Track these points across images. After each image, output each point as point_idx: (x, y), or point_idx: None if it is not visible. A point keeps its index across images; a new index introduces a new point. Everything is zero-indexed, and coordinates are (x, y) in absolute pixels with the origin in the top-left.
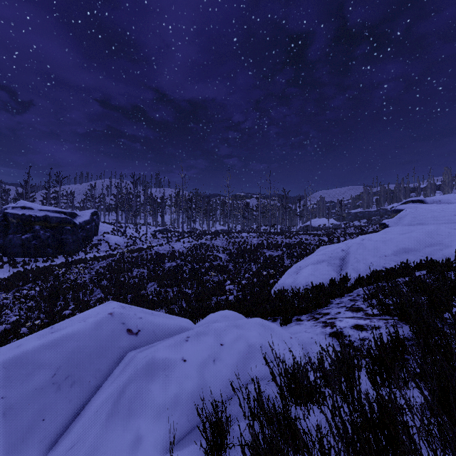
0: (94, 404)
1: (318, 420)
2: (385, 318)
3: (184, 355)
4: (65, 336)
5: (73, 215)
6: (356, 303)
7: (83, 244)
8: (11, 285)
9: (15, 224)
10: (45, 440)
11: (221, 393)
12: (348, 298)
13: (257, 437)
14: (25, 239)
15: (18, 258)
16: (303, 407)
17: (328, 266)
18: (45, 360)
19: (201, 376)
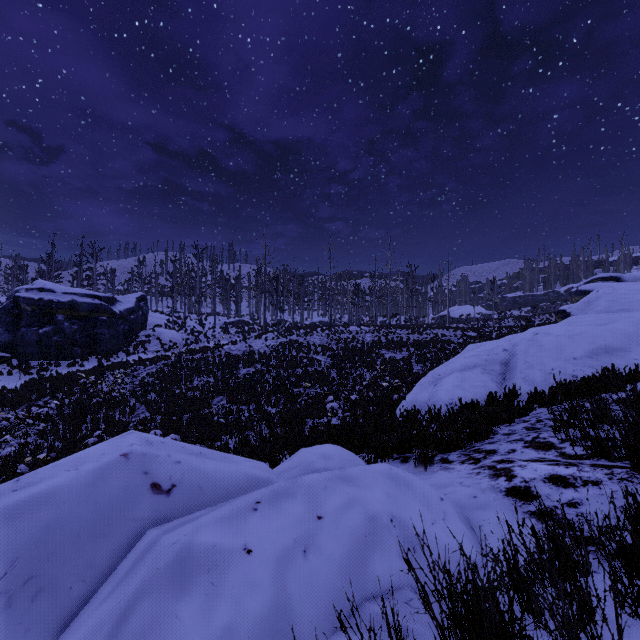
0: None
1: None
2: (600, 463)
3: (248, 539)
4: (37, 498)
5: (111, 301)
6: (541, 435)
7: (124, 341)
8: (19, 399)
9: (29, 312)
10: None
11: None
12: (522, 426)
13: None
14: (43, 334)
15: (33, 361)
16: None
17: (483, 373)
18: None
19: (280, 585)
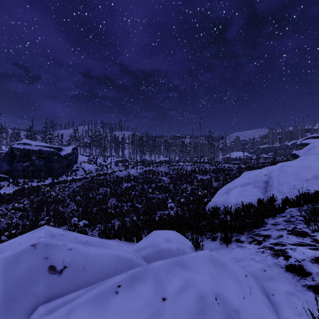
0: None
1: None
2: None
3: None
4: None
5: (59, 149)
6: (297, 227)
7: (65, 169)
8: (11, 199)
9: (18, 155)
10: None
11: None
12: (282, 219)
13: None
14: (25, 166)
15: (20, 180)
16: None
17: (254, 188)
18: None
19: None
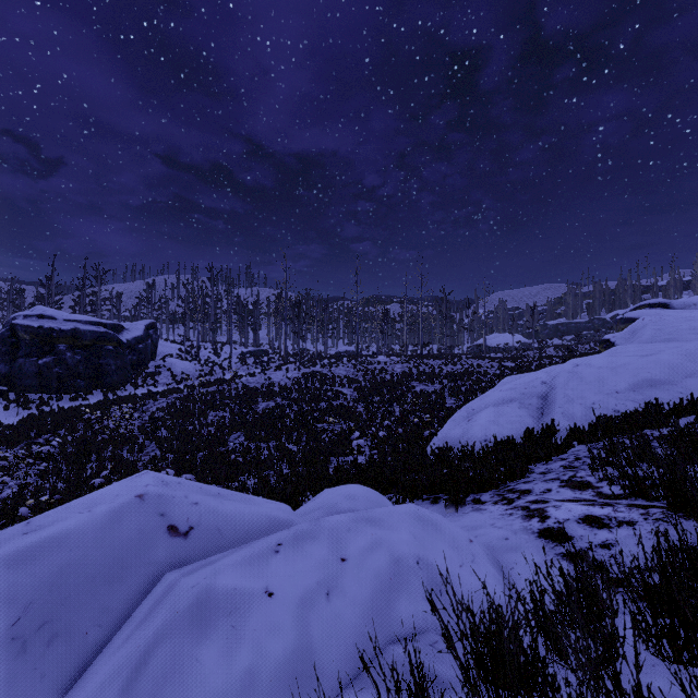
0: (85, 687)
1: None
2: (637, 503)
3: (269, 582)
4: (49, 541)
5: (117, 328)
6: (578, 474)
7: (132, 372)
8: (17, 436)
9: (28, 341)
10: None
11: (341, 681)
12: (559, 464)
13: None
14: (43, 365)
15: (32, 395)
16: None
17: (520, 408)
18: (3, 589)
19: (303, 628)
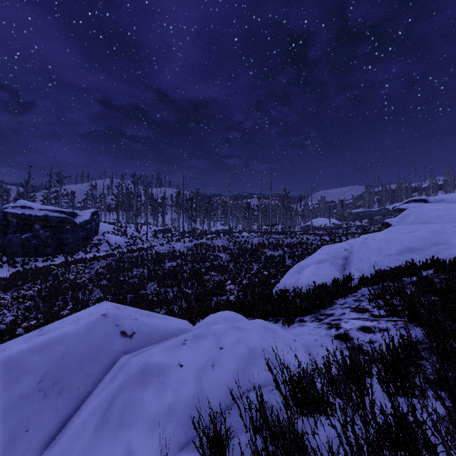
0: (82, 413)
1: (326, 432)
2: (392, 319)
3: (180, 359)
4: (55, 339)
5: (73, 215)
6: (361, 304)
7: (83, 243)
8: (9, 285)
9: (15, 223)
10: (28, 454)
11: (220, 403)
12: (352, 299)
13: (260, 455)
14: (25, 239)
15: (17, 258)
16: (309, 419)
17: (330, 265)
18: (31, 364)
19: (199, 383)
